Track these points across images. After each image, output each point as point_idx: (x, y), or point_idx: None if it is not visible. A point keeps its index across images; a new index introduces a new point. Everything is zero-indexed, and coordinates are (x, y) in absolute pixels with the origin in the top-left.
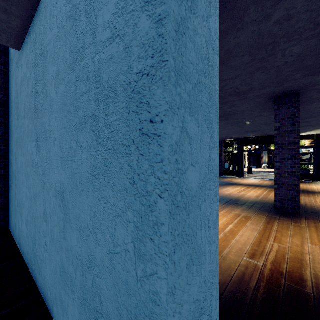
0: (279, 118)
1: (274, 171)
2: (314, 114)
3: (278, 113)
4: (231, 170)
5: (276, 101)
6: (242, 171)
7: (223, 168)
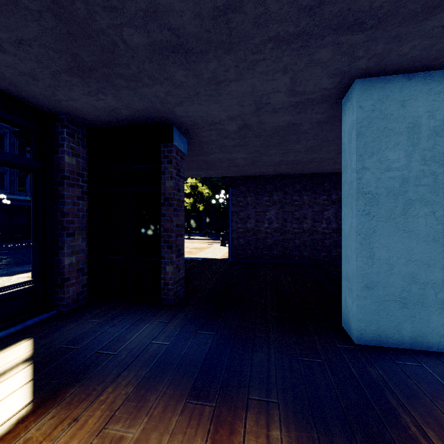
0: None
1: None
2: None
3: None
4: None
5: None
6: None
7: None
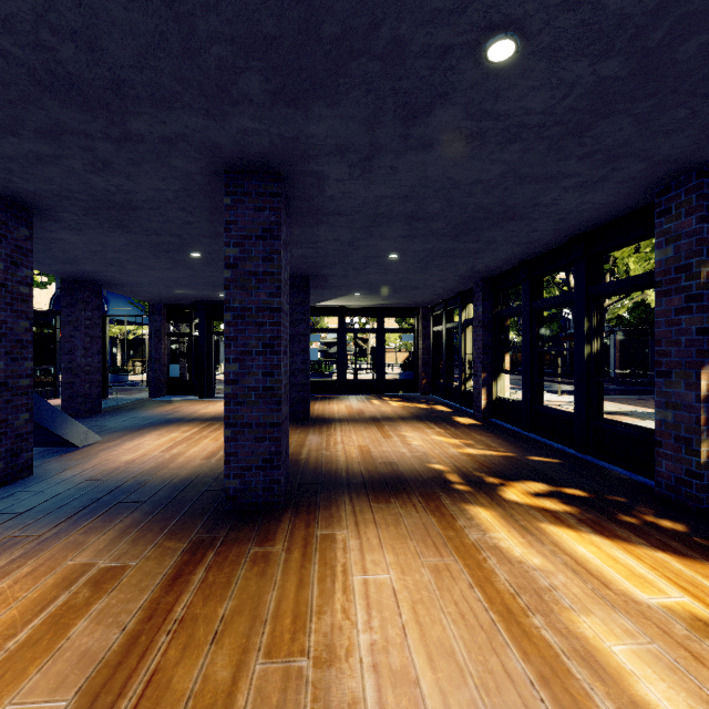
0: (237, 234)
1: (225, 389)
2: (329, 259)
3: (235, 217)
4: (187, 380)
5: (230, 181)
6: (211, 383)
7: (166, 377)
